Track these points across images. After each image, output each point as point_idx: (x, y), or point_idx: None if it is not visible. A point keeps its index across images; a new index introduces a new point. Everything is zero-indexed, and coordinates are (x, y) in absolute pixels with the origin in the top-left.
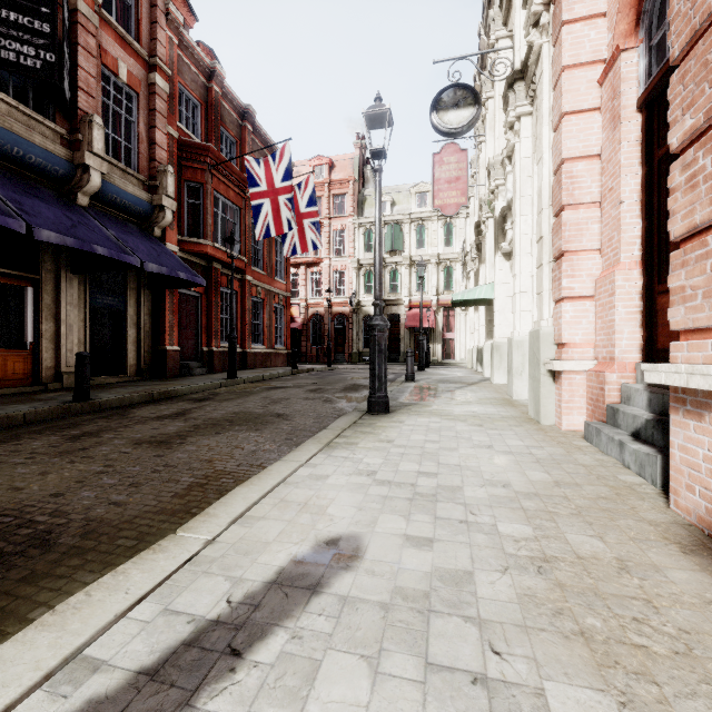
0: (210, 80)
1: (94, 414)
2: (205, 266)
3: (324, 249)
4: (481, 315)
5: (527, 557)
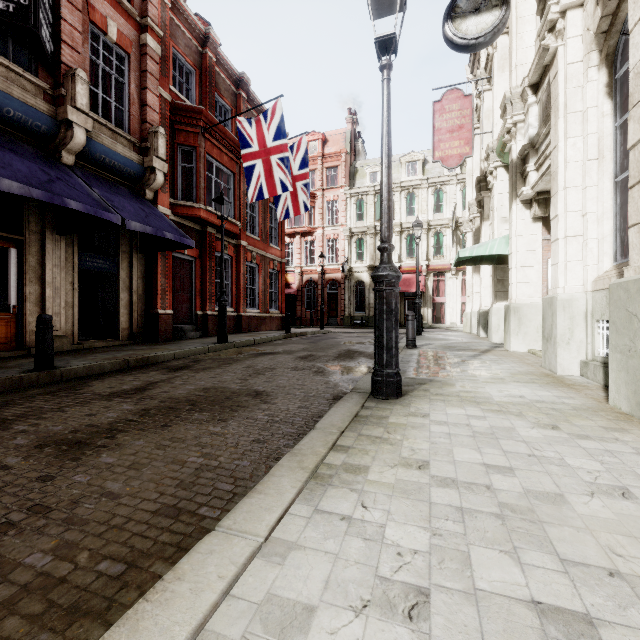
0: (204, 46)
1: (46, 387)
2: (199, 230)
3: (317, 219)
4: (483, 276)
5: None
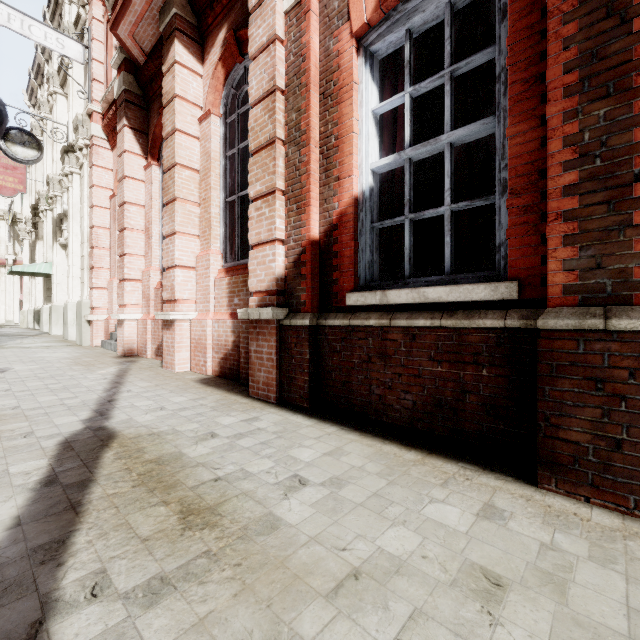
0: None
1: None
2: None
3: None
4: (38, 282)
5: (71, 362)
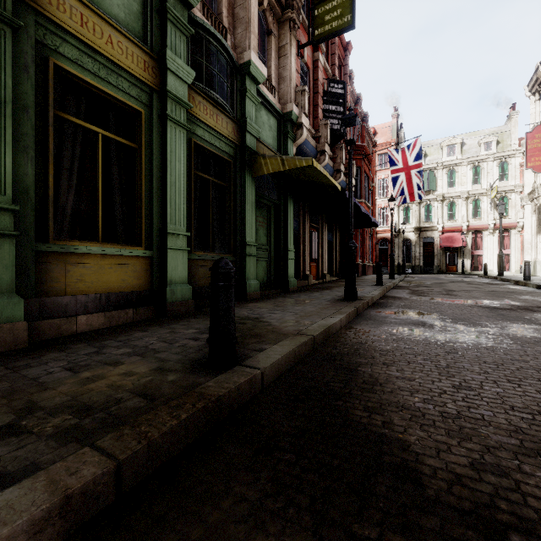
0: (356, 104)
1: (401, 290)
2: None
3: None
4: None
5: None
